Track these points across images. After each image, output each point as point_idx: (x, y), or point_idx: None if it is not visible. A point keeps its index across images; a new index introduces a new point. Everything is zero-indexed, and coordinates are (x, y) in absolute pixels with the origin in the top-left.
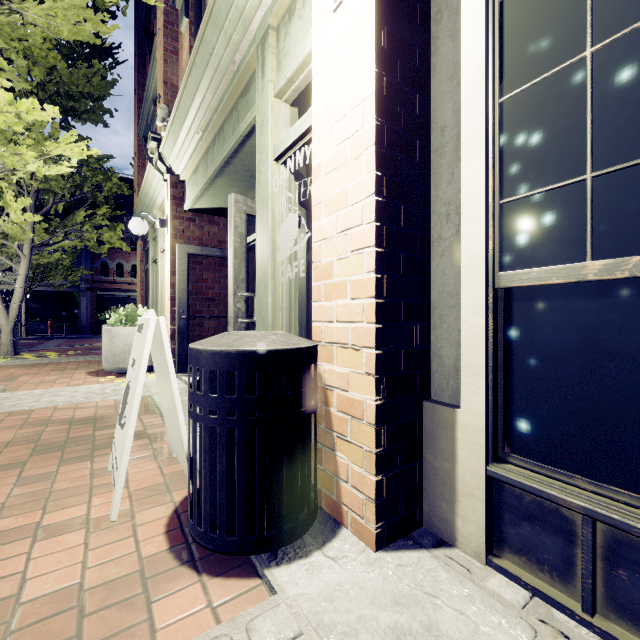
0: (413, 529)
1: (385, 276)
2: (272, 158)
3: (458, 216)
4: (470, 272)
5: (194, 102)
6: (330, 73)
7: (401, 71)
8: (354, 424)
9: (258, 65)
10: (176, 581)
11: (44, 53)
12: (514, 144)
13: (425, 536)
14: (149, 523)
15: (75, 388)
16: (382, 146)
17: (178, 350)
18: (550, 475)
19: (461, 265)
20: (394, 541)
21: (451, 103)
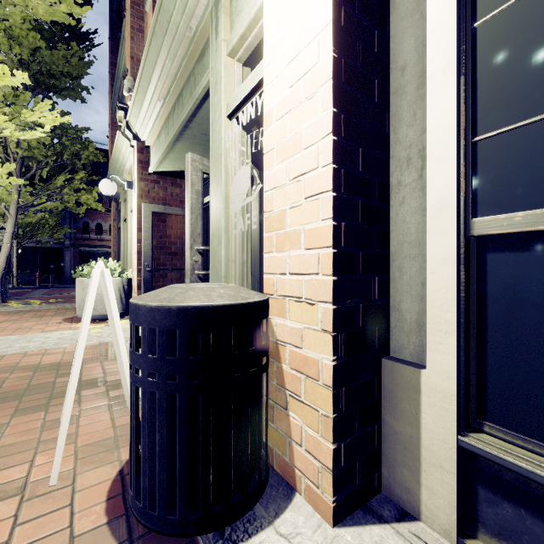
0: (371, 496)
1: (343, 224)
2: (225, 115)
3: (421, 159)
4: (438, 219)
5: (155, 71)
6: (282, 12)
7: (359, 3)
8: (308, 384)
9: (212, 27)
10: None
11: (24, 32)
12: (491, 73)
13: (385, 505)
14: (91, 486)
15: (48, 334)
16: (340, 81)
17: None
18: (538, 451)
19: (427, 211)
20: (352, 512)
21: (413, 39)
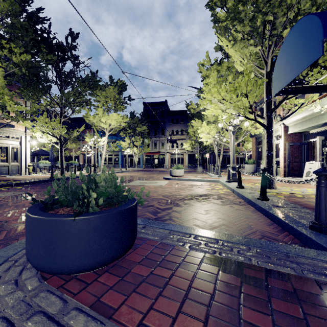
0: None
1: None
2: None
3: None
4: None
5: (301, 113)
6: None
7: None
8: None
9: None
10: None
11: None
12: None
13: None
14: None
15: None
16: None
17: (287, 170)
18: None
19: None
20: None
21: None
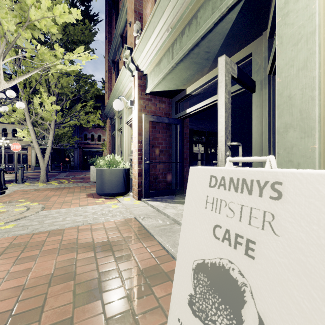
0: None
1: None
2: None
3: None
4: None
5: (170, 2)
6: None
7: None
8: None
9: None
10: None
11: None
12: None
13: None
14: None
15: (84, 208)
16: None
17: (144, 183)
18: None
19: None
20: None
21: None
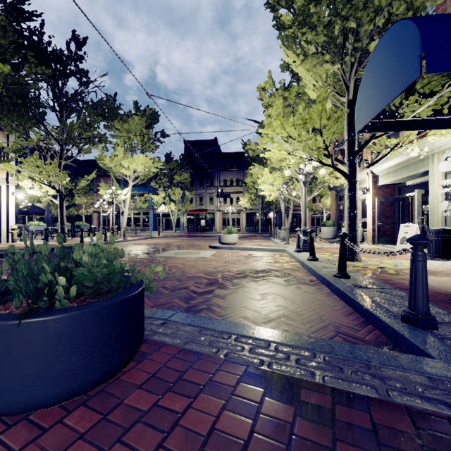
0: None
1: None
2: (436, 185)
3: None
4: None
5: (395, 159)
6: None
7: None
8: None
9: (430, 160)
10: (429, 260)
11: None
12: None
13: None
14: None
15: None
16: None
17: (376, 235)
18: None
19: None
20: None
21: None
